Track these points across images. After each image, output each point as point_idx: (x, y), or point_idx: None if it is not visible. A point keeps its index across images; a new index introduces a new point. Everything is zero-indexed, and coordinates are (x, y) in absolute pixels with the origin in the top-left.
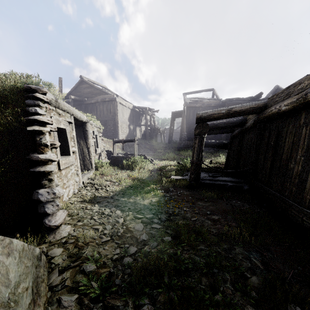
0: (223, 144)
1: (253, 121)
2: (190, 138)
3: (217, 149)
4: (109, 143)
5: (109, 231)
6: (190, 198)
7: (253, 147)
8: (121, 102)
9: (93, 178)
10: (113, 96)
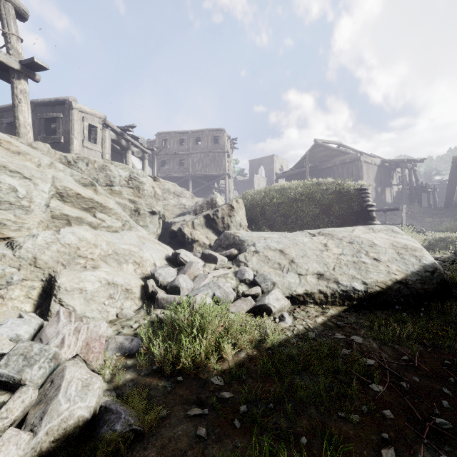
0: None
1: None
2: None
3: None
4: None
5: None
6: None
7: None
8: (366, 160)
9: None
10: (356, 155)
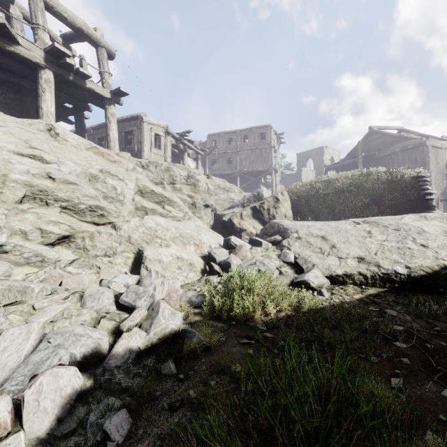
0: None
1: None
2: None
3: None
4: None
5: None
6: None
7: None
8: (434, 144)
9: None
10: (420, 140)
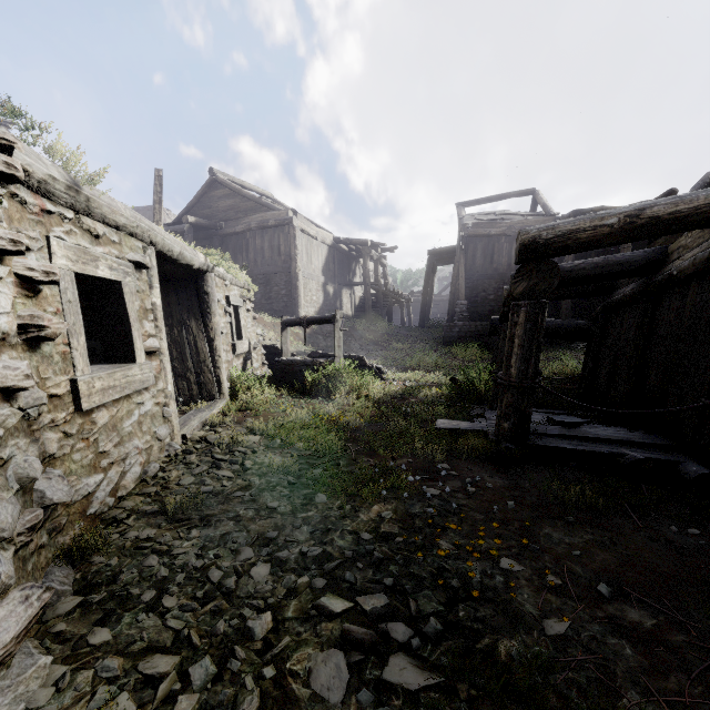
0: (573, 328)
1: (709, 251)
2: (476, 315)
3: (548, 343)
4: (275, 327)
5: (200, 696)
6: (511, 506)
7: (707, 333)
8: (306, 228)
9: (217, 425)
10: (286, 214)
